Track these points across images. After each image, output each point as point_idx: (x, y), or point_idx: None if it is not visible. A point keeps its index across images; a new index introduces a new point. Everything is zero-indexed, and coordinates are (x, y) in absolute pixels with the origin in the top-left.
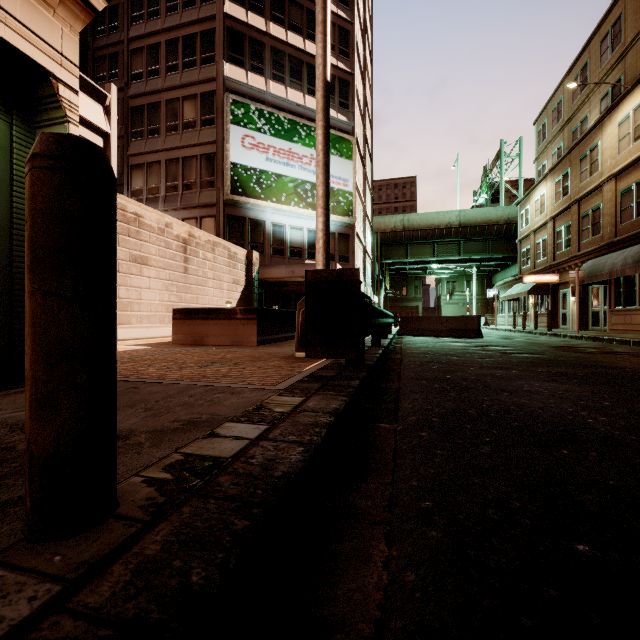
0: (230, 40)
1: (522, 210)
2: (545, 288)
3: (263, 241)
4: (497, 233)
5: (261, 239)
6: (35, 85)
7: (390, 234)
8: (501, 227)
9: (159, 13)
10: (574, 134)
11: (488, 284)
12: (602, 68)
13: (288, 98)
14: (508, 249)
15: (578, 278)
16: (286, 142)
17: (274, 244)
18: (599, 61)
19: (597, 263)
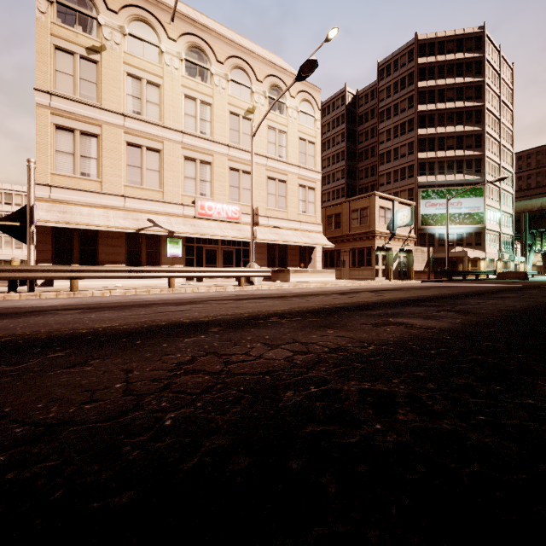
0: (420, 167)
1: None
2: None
3: (434, 241)
4: None
5: (433, 241)
6: (410, 250)
7: (537, 212)
8: None
9: (390, 161)
10: None
11: None
12: None
13: (446, 180)
14: None
15: None
16: (445, 199)
17: (439, 242)
18: None
19: None
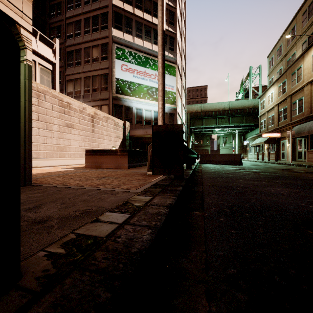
0: (115, 17)
1: (261, 101)
2: (273, 140)
3: (131, 117)
4: (248, 113)
5: (130, 116)
6: None
7: (194, 113)
8: (250, 110)
9: (80, 5)
10: (288, 62)
11: (243, 138)
12: (303, 28)
13: (144, 46)
14: (254, 121)
15: (291, 134)
16: (143, 67)
17: (137, 118)
18: (301, 24)
19: (301, 127)
